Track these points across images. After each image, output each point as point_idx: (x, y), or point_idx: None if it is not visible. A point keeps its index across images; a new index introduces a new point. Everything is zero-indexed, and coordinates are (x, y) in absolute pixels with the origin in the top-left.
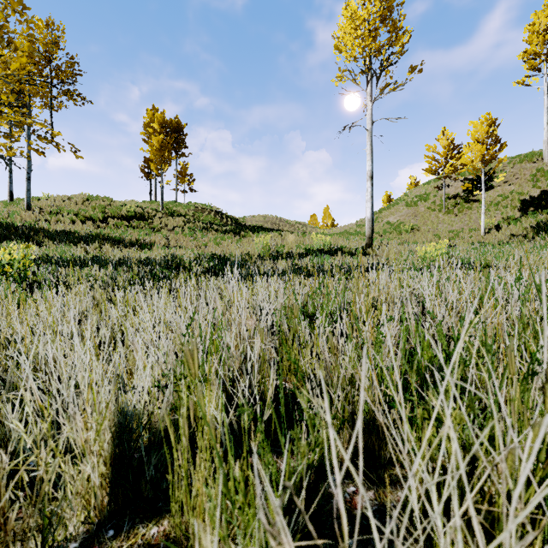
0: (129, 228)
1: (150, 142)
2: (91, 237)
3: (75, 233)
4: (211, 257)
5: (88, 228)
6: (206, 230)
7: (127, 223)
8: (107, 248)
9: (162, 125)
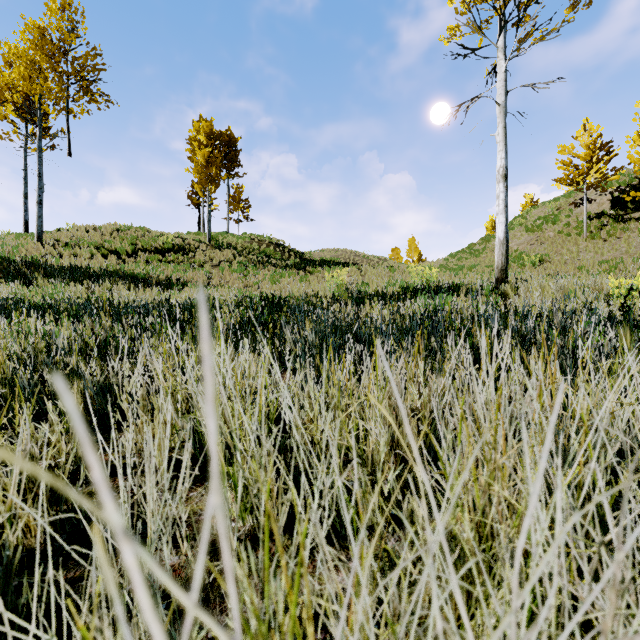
0: (163, 263)
1: (194, 158)
2: (105, 274)
3: (87, 269)
4: (259, 300)
5: (108, 263)
6: (261, 265)
7: (161, 258)
8: (119, 289)
9: (209, 136)
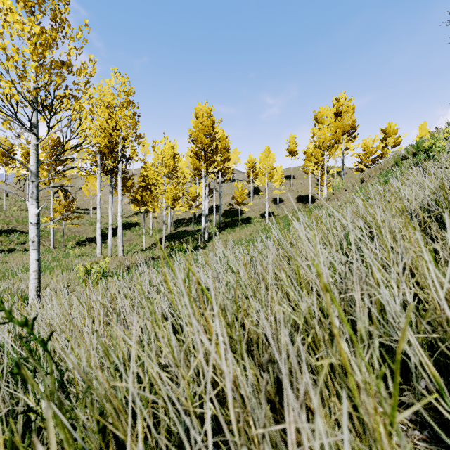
0: None
1: None
2: None
3: None
4: None
5: None
6: None
7: None
8: None
9: None
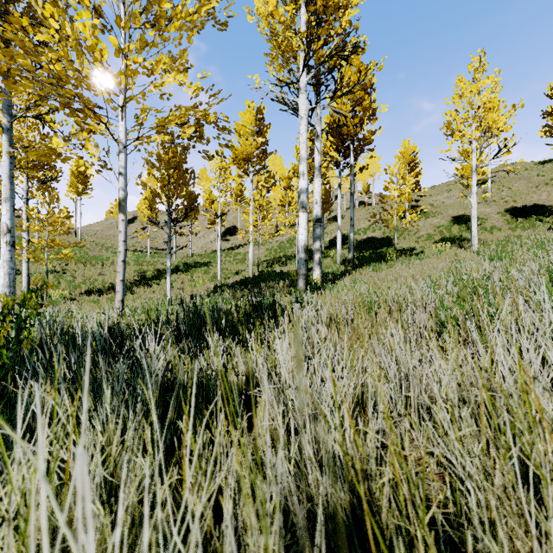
0: None
1: None
2: None
3: None
4: None
5: None
6: None
7: None
8: None
9: None
